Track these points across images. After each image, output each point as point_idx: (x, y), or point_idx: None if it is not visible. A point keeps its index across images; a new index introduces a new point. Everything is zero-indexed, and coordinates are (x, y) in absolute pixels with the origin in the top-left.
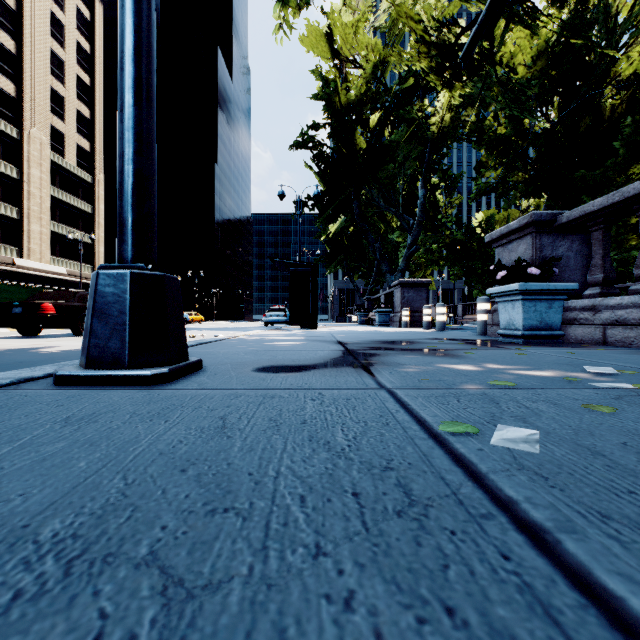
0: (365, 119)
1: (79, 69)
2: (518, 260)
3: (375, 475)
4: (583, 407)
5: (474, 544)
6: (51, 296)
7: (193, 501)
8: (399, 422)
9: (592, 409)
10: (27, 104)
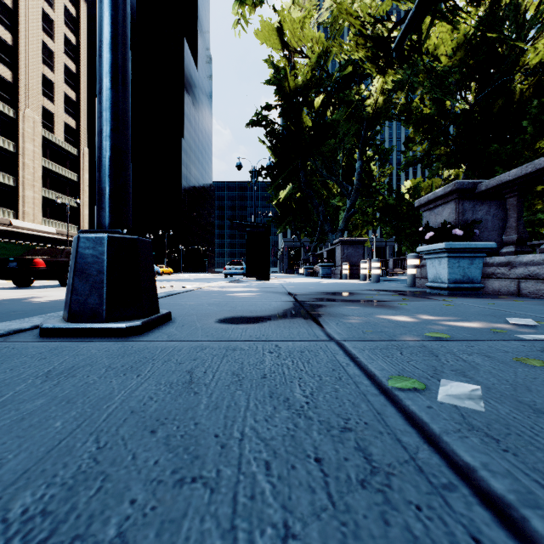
0: (310, 101)
1: (66, 58)
2: (444, 223)
3: (335, 437)
4: (514, 360)
5: (442, 523)
6: (42, 253)
7: (162, 468)
8: (351, 376)
9: (524, 362)
10: (22, 88)
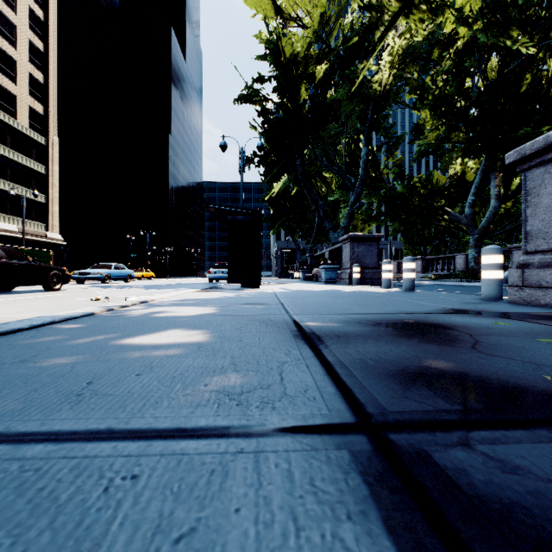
0: (309, 73)
1: (32, 34)
2: None
3: None
4: None
5: None
6: None
7: None
8: None
9: None
10: None
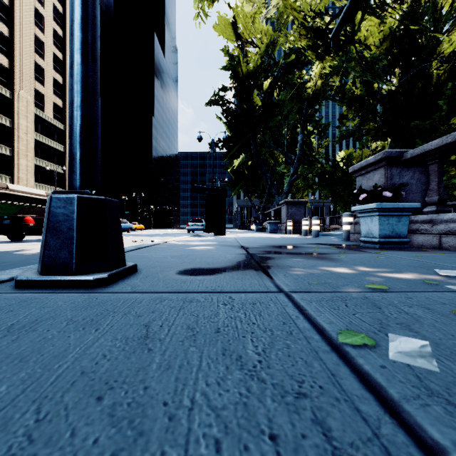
0: (260, 84)
1: (54, 48)
2: (375, 186)
3: (289, 405)
4: (454, 312)
5: None
6: (32, 212)
7: (100, 450)
8: (301, 330)
9: None
10: (17, 73)
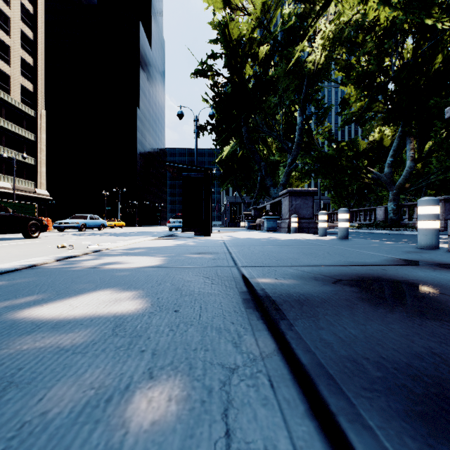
0: (253, 54)
1: (23, 25)
2: None
3: None
4: None
5: None
6: None
7: None
8: None
9: None
10: None
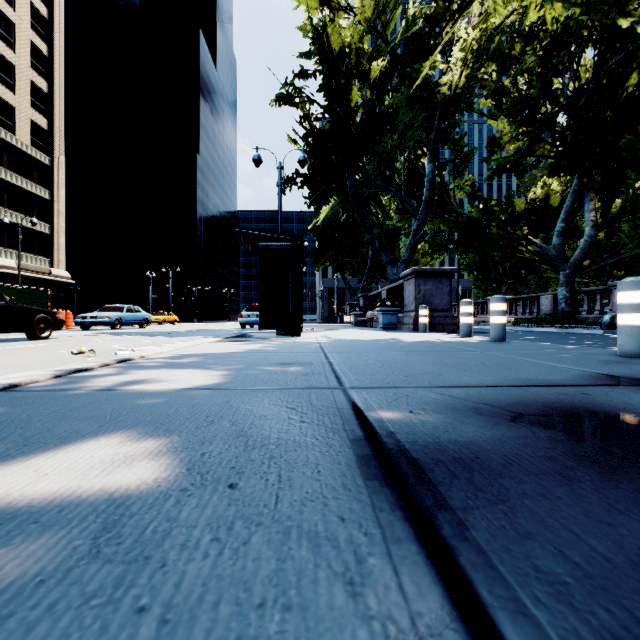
0: (363, 72)
1: (34, 35)
2: None
3: None
4: None
5: None
6: None
7: None
8: None
9: None
10: None
